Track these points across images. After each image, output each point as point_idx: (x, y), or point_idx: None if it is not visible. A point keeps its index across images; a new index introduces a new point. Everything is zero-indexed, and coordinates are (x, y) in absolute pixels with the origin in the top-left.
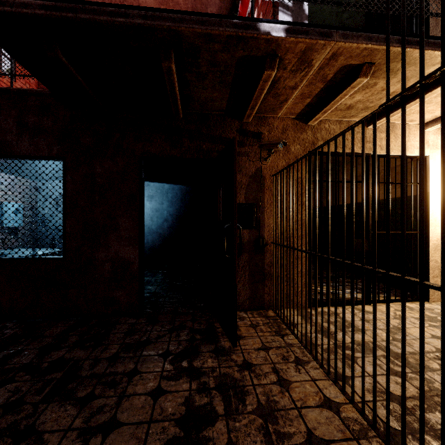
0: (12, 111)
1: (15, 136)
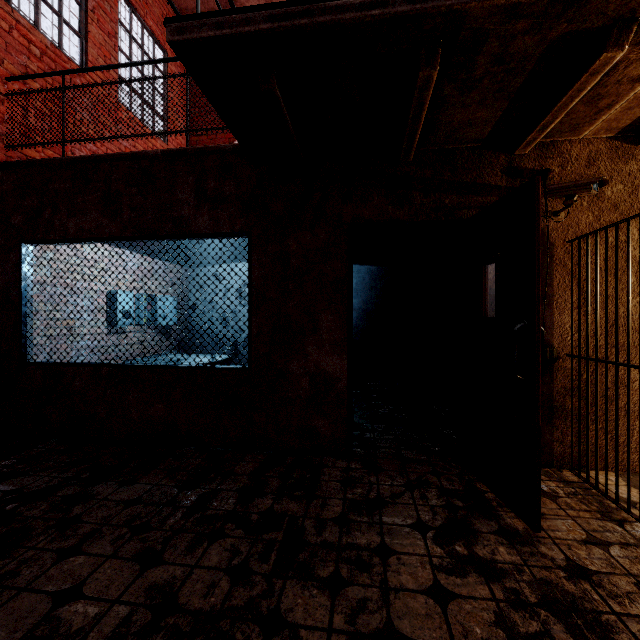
0: (189, 178)
1: (193, 209)
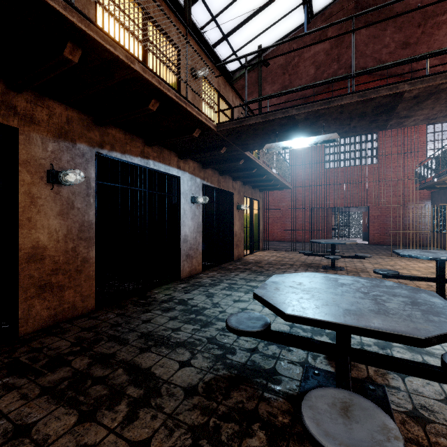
0: None
1: None
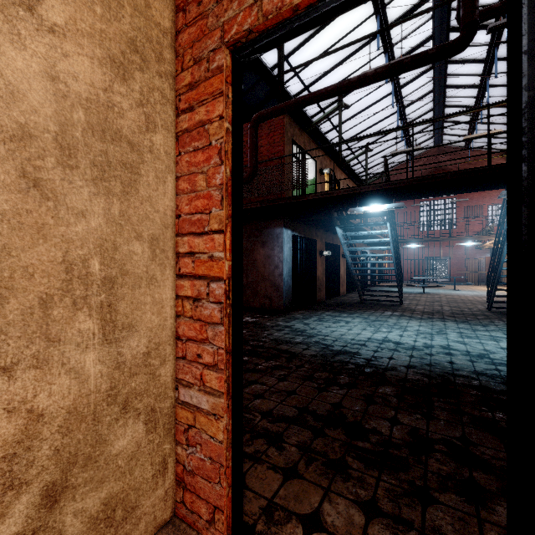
0: None
1: None
